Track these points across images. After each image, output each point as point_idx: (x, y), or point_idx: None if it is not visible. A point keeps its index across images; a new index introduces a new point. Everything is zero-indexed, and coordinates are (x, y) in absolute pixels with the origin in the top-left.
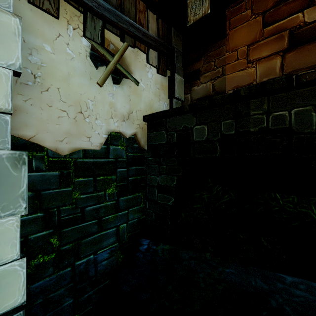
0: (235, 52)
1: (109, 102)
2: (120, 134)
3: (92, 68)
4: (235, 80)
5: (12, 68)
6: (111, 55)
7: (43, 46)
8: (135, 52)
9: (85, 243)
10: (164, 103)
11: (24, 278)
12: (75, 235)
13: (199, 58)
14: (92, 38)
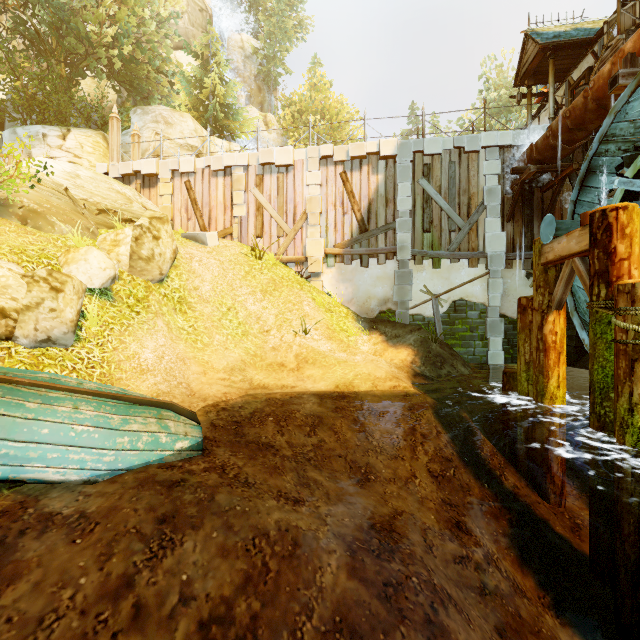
0: None
1: None
2: None
3: (526, 281)
4: None
5: (500, 294)
6: None
7: (507, 281)
8: None
9: None
10: None
11: (503, 357)
12: None
13: None
14: (526, 269)
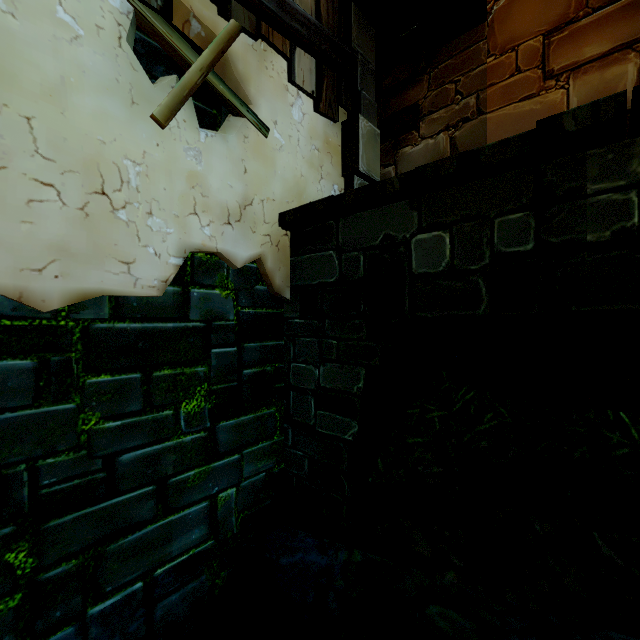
0: (511, 54)
1: (189, 172)
2: (220, 258)
3: (136, 75)
4: (510, 124)
5: None
6: (196, 50)
7: None
8: (258, 51)
9: (119, 551)
10: (333, 186)
11: None
12: (88, 534)
13: (416, 77)
14: None
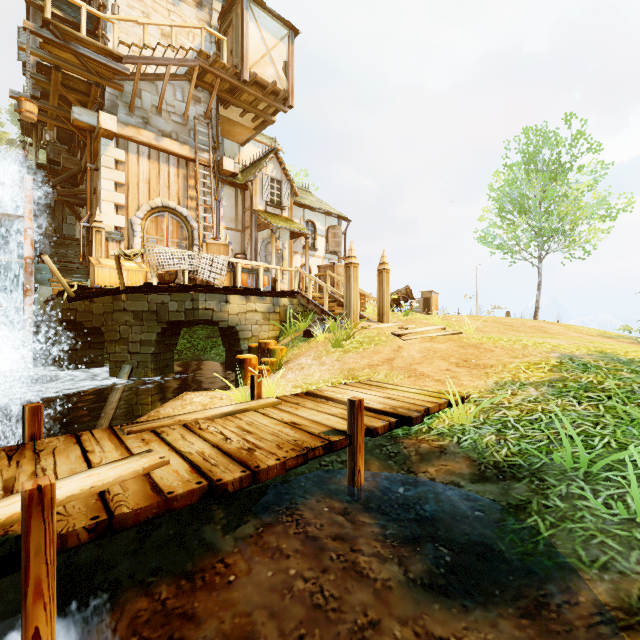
0: None
1: None
2: None
3: None
4: None
5: None
6: None
7: None
8: None
9: None
10: None
11: None
12: None
13: None
14: None
